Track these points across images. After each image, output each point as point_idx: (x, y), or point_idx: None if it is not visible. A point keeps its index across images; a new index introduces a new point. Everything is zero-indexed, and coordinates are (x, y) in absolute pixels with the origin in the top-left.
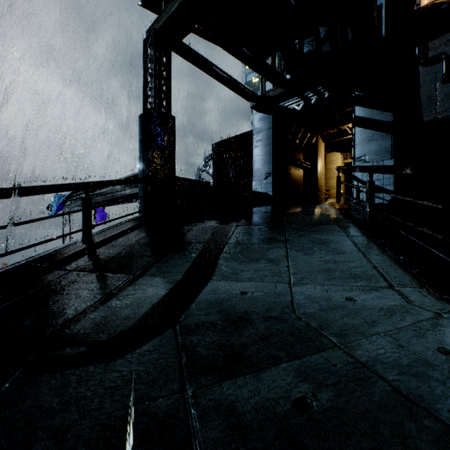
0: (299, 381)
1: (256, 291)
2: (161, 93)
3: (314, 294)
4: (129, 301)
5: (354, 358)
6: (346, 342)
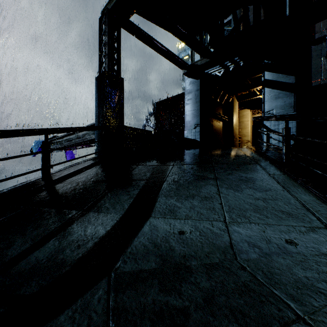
0: None
1: (193, 230)
2: (113, 60)
3: (252, 235)
4: (69, 240)
5: None
6: (310, 311)
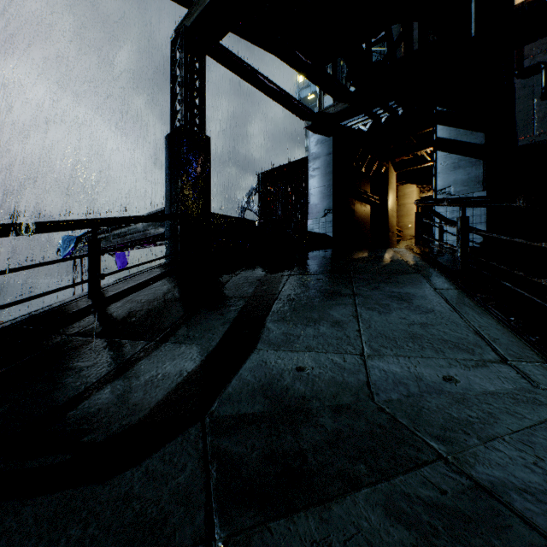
0: (391, 523)
1: (317, 366)
2: (193, 107)
3: (398, 371)
4: (142, 380)
5: (472, 481)
6: (456, 451)
